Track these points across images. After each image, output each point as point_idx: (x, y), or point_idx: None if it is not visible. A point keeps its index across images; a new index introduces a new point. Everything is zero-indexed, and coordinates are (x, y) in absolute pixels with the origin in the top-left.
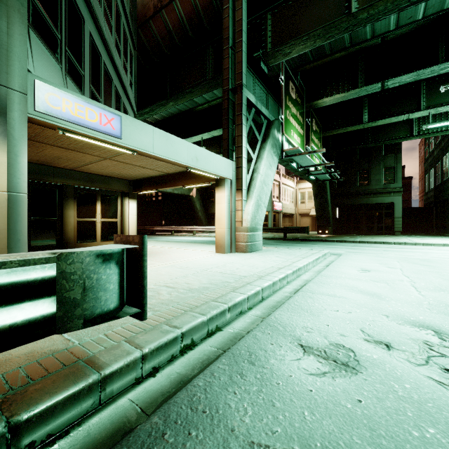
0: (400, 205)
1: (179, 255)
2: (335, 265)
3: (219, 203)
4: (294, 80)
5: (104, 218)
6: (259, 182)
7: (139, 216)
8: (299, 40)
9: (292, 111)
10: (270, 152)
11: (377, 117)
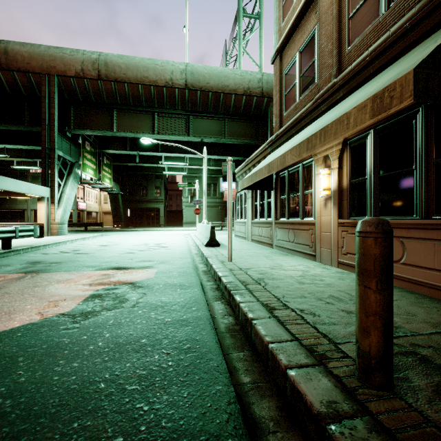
0: (163, 210)
1: None
2: (103, 237)
3: (40, 210)
4: (89, 139)
5: None
6: (66, 198)
7: None
8: (89, 131)
9: (87, 157)
10: (73, 181)
11: (144, 161)
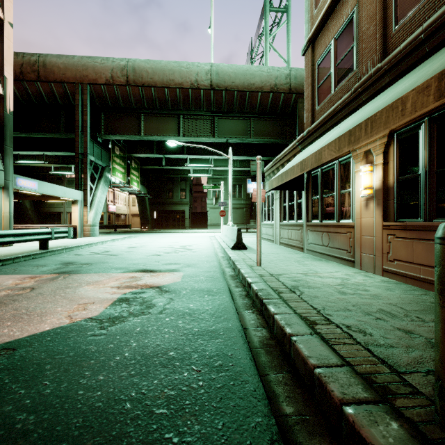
0: (188, 212)
1: None
2: (131, 239)
3: (74, 212)
4: (118, 144)
5: None
6: (97, 201)
7: None
8: (118, 136)
9: (117, 161)
10: (103, 185)
11: (169, 164)
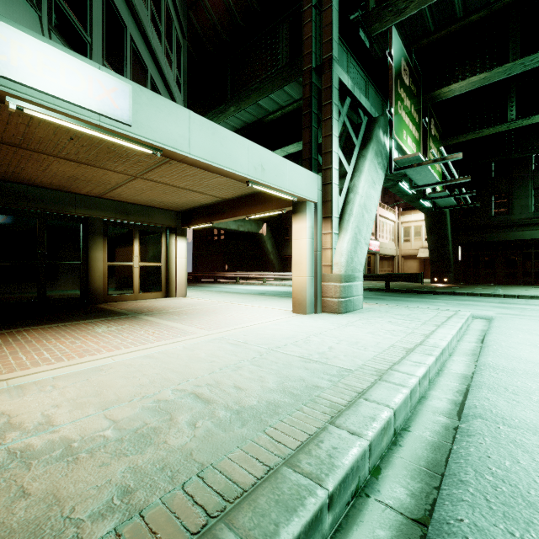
0: None
1: (238, 316)
2: (501, 342)
3: (297, 239)
4: (407, 58)
5: (143, 262)
6: (358, 206)
7: (198, 259)
8: None
9: (404, 103)
10: (373, 163)
11: (532, 111)
